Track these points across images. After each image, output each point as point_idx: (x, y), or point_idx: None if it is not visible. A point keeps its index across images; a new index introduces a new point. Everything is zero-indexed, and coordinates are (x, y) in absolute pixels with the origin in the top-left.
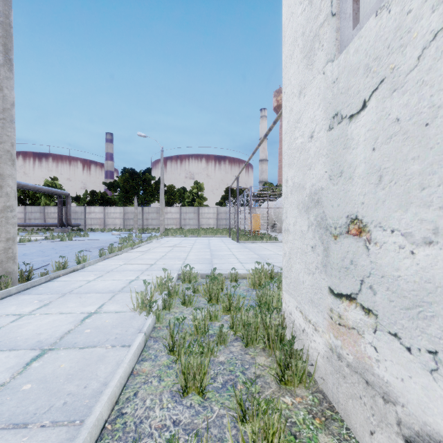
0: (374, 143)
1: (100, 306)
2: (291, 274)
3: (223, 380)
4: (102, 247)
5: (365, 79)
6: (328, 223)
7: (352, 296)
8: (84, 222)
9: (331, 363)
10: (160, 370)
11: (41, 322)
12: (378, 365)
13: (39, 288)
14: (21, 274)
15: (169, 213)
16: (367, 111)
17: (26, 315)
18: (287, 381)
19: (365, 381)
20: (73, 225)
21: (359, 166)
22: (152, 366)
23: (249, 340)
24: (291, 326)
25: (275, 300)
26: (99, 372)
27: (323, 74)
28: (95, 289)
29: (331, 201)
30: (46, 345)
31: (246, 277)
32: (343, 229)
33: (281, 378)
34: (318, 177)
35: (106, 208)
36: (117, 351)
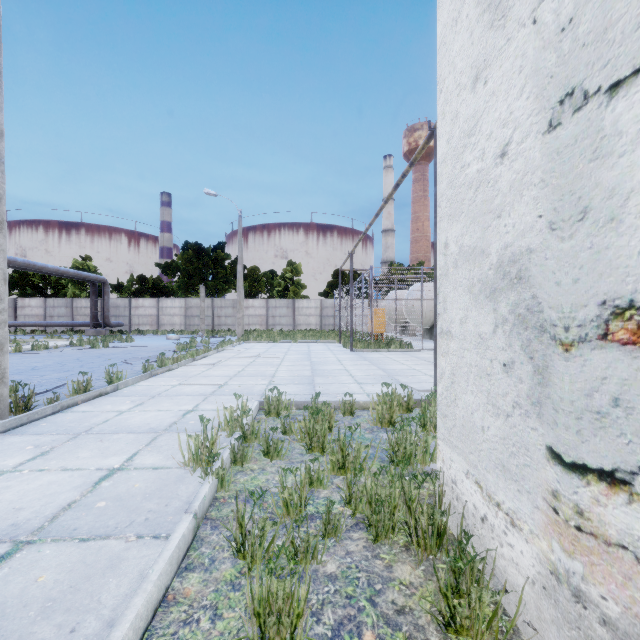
0: None
1: (131, 456)
2: (456, 411)
3: (334, 618)
4: (150, 358)
5: None
6: (546, 319)
7: (619, 476)
8: (128, 321)
9: (556, 601)
10: (218, 593)
11: (27, 487)
12: None
13: (40, 423)
14: (15, 401)
15: (252, 308)
16: None
17: (7, 473)
18: (460, 626)
19: None
20: (113, 325)
21: None
22: (203, 583)
23: (380, 530)
24: (456, 505)
25: (420, 452)
26: (104, 595)
27: (533, 24)
28: (128, 426)
29: (556, 274)
30: (23, 533)
31: (368, 407)
32: (590, 330)
33: (448, 620)
34: (520, 229)
35: (160, 301)
36: (144, 547)
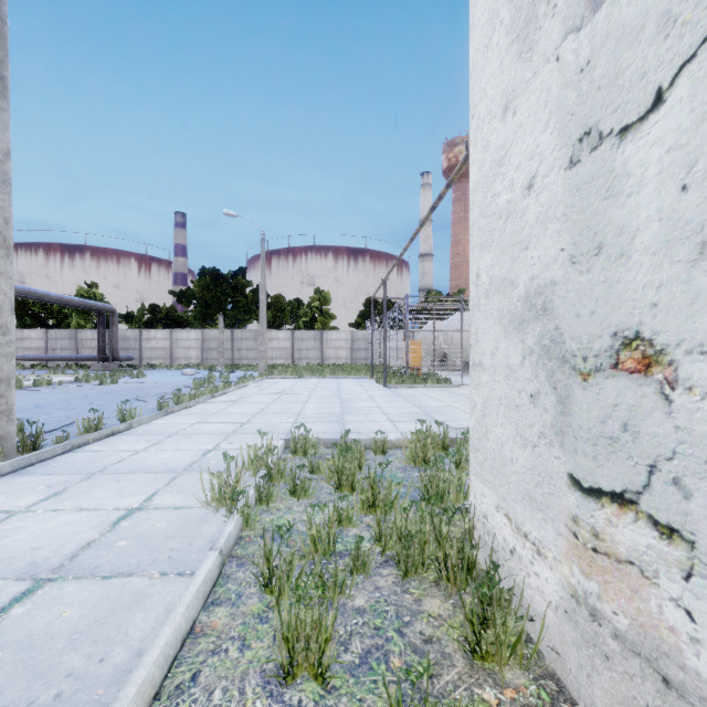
0: (687, 175)
1: (150, 496)
2: (487, 445)
3: (362, 648)
4: (165, 394)
5: (660, 44)
6: (568, 350)
7: (627, 497)
8: (139, 354)
9: (576, 623)
10: (246, 625)
11: (42, 527)
12: (696, 650)
13: (50, 463)
14: (23, 440)
15: (275, 340)
16: (665, 110)
17: (20, 513)
18: (486, 652)
19: (662, 678)
20: (122, 359)
21: (645, 228)
22: (231, 616)
23: (410, 566)
24: (487, 540)
25: (453, 489)
26: (131, 628)
27: (556, 61)
28: (145, 466)
29: (576, 306)
30: (43, 571)
31: (401, 445)
32: (604, 360)
33: (474, 647)
34: (545, 262)
35: (174, 332)
36: (169, 584)
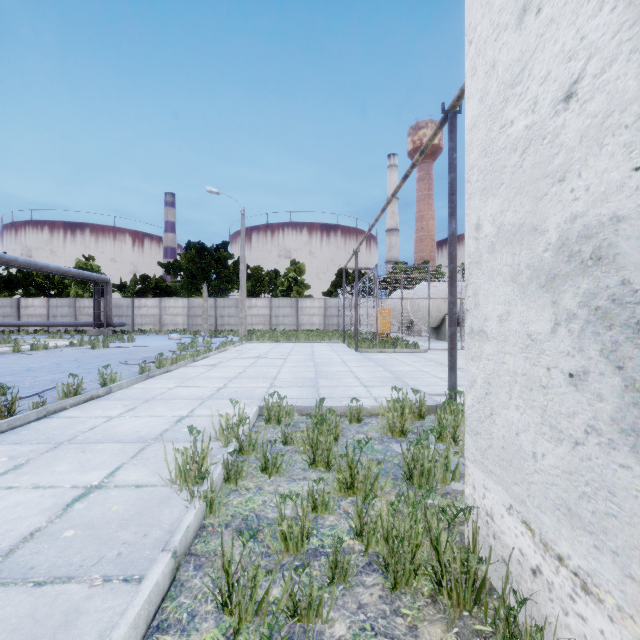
0: None
1: (113, 471)
2: (493, 429)
3: None
4: (150, 358)
5: None
6: None
7: None
8: (131, 321)
9: None
10: None
11: None
12: None
13: (21, 431)
14: None
15: (255, 307)
16: None
17: None
18: None
19: None
20: (115, 325)
21: None
22: None
23: (399, 576)
24: (493, 544)
25: (440, 470)
26: None
27: None
28: (115, 435)
29: None
30: None
31: (376, 413)
32: None
33: None
34: (600, 192)
35: (163, 300)
36: (110, 595)
